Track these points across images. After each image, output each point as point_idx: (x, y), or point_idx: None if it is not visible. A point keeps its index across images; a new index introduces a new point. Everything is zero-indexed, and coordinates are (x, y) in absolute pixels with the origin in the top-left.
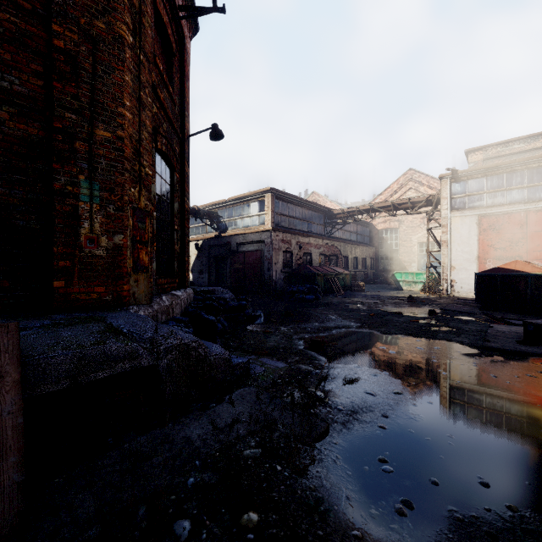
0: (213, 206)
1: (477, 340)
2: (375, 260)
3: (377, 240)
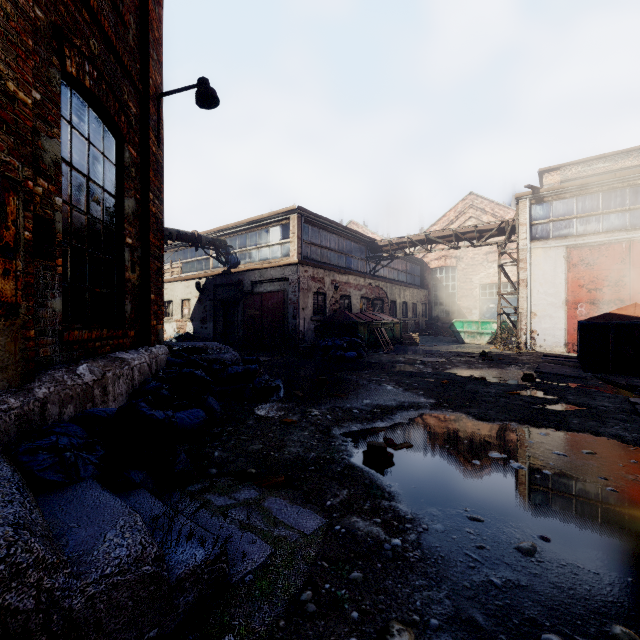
0: (221, 232)
1: None
2: (427, 306)
3: (430, 282)
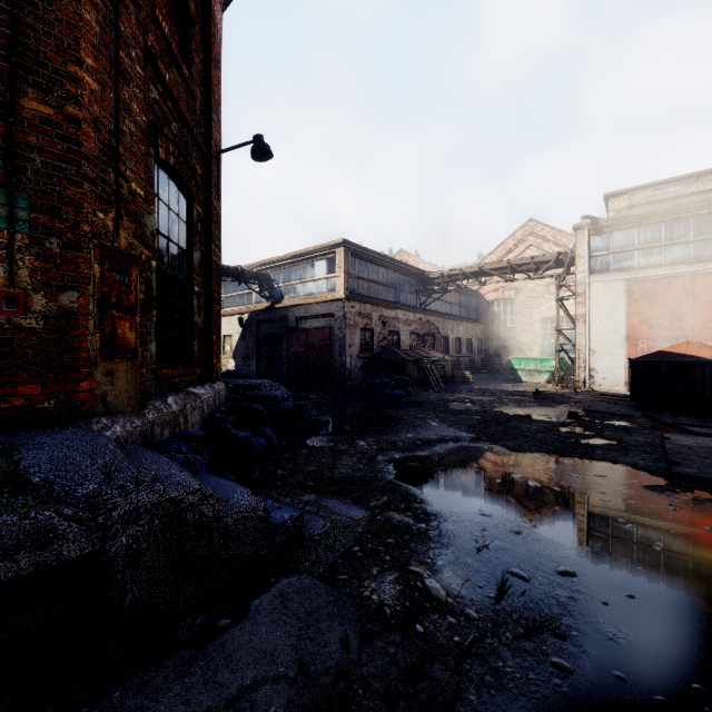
0: (264, 266)
1: (656, 462)
2: (484, 341)
3: (486, 315)
